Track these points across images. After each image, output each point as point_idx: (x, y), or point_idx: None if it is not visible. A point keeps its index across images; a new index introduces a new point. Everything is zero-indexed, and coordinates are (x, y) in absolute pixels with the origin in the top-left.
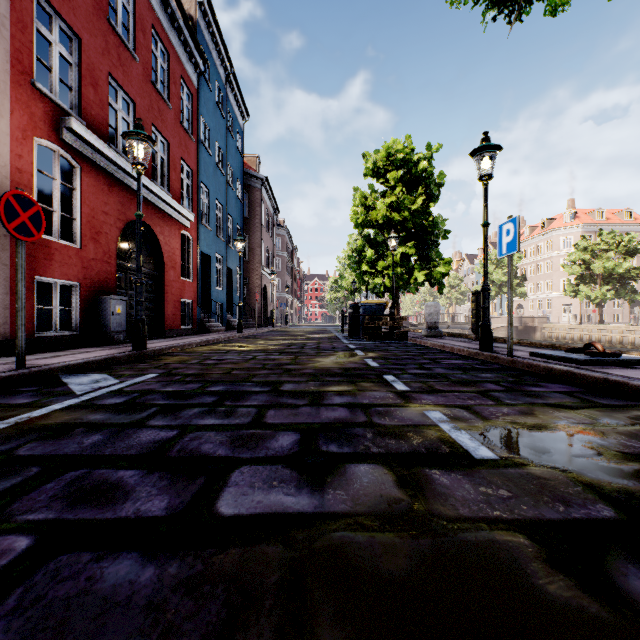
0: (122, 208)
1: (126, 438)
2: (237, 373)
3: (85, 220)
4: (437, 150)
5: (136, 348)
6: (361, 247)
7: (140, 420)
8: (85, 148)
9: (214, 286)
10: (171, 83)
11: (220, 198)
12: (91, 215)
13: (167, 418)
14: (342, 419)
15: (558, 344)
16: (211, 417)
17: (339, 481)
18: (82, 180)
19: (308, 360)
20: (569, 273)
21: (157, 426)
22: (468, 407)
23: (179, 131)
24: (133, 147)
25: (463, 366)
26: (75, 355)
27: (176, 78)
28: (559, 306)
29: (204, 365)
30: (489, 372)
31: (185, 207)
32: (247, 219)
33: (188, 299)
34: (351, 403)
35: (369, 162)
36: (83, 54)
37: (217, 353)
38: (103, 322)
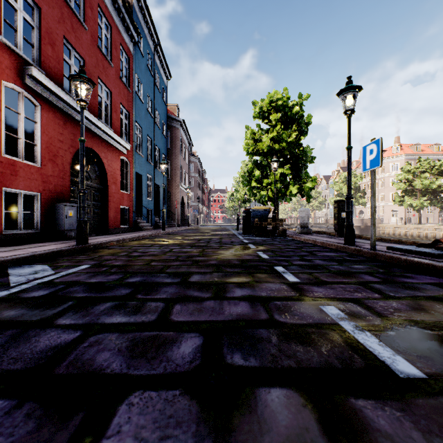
0: (74, 138)
1: (23, 343)
2: (155, 264)
3: (44, 146)
4: (306, 98)
5: (79, 243)
6: (251, 169)
7: (50, 317)
8: (44, 91)
9: (145, 197)
10: (113, 48)
11: (150, 134)
12: (49, 142)
13: (77, 315)
14: (244, 316)
15: (404, 240)
16: (119, 313)
17: (249, 424)
18: (42, 115)
19: (213, 252)
20: (397, 188)
21: (63, 325)
22: (358, 301)
23: (119, 84)
24: (78, 88)
25: (336, 258)
26: (30, 249)
27: (117, 45)
28: (389, 212)
29: (130, 257)
30: (359, 263)
31: (123, 139)
32: (170, 150)
33: (126, 206)
34: (251, 296)
35: (257, 108)
36: (43, 20)
37: (143, 246)
38: (58, 223)
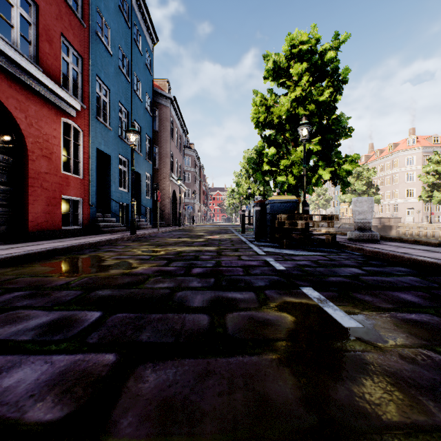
0: None
1: None
2: None
3: None
4: (344, 40)
5: None
6: (261, 148)
7: None
8: None
9: (116, 186)
10: None
11: (124, 102)
12: None
13: None
14: None
15: None
16: None
17: None
18: None
19: None
20: (424, 182)
21: None
22: None
23: (58, 1)
24: None
25: None
26: None
27: None
28: (404, 210)
29: None
30: None
31: (68, 92)
32: (157, 132)
33: (75, 196)
34: None
35: (270, 62)
36: None
37: None
38: None
